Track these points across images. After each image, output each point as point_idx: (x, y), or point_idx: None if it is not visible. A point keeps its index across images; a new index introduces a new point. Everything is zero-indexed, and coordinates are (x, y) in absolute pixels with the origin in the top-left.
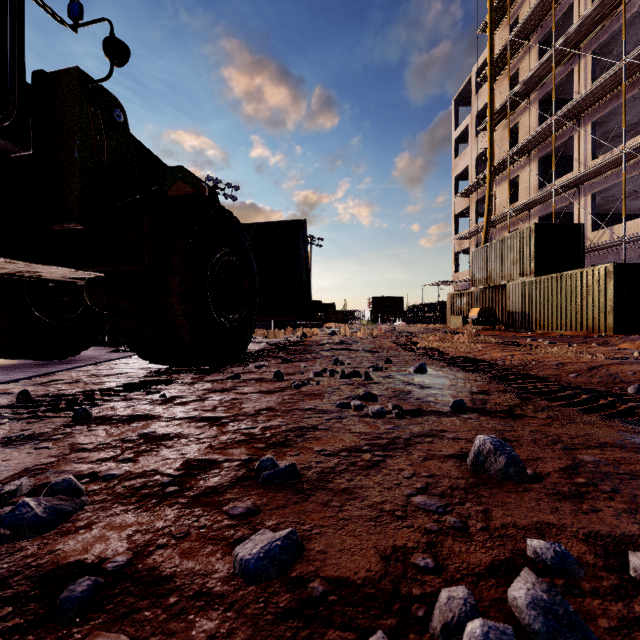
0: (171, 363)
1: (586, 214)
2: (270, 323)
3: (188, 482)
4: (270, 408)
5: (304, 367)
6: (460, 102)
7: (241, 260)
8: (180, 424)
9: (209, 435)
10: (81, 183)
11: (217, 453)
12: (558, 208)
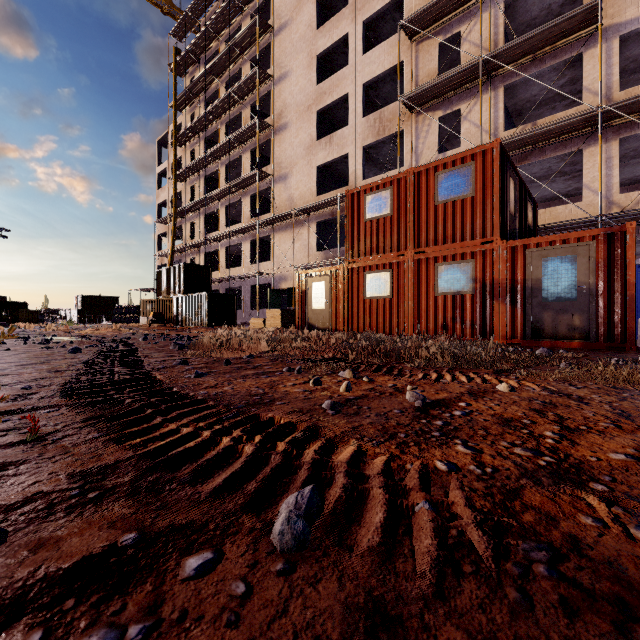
0: None
1: (223, 258)
2: None
3: None
4: None
5: None
6: (163, 144)
7: None
8: None
9: None
10: None
11: None
12: (213, 250)
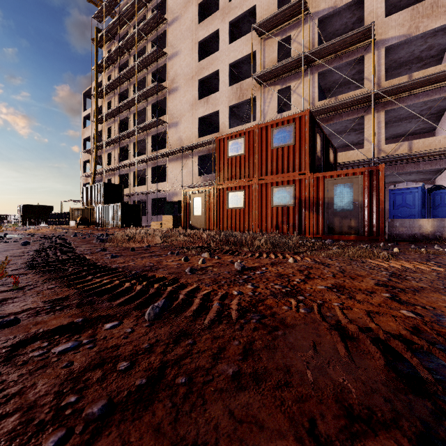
0: None
1: (132, 179)
2: None
3: None
4: None
5: None
6: (87, 96)
7: None
8: None
9: None
10: None
11: None
12: (125, 173)
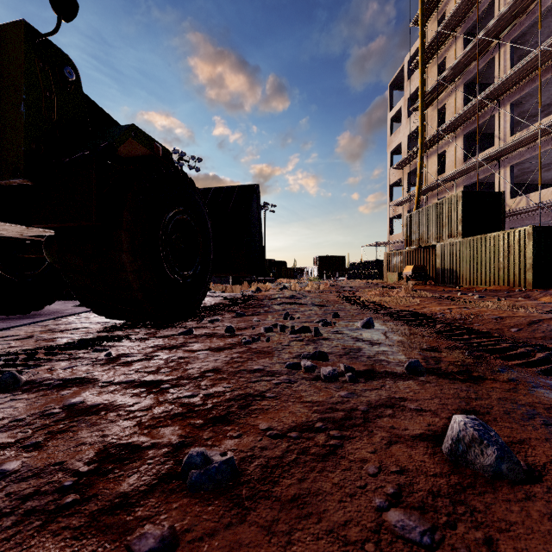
0: (126, 318)
1: (505, 183)
2: (229, 279)
3: (95, 485)
4: (216, 369)
5: (256, 321)
6: (395, 87)
7: (195, 219)
8: (115, 391)
9: (142, 406)
10: (28, 138)
11: (145, 434)
12: (481, 178)
